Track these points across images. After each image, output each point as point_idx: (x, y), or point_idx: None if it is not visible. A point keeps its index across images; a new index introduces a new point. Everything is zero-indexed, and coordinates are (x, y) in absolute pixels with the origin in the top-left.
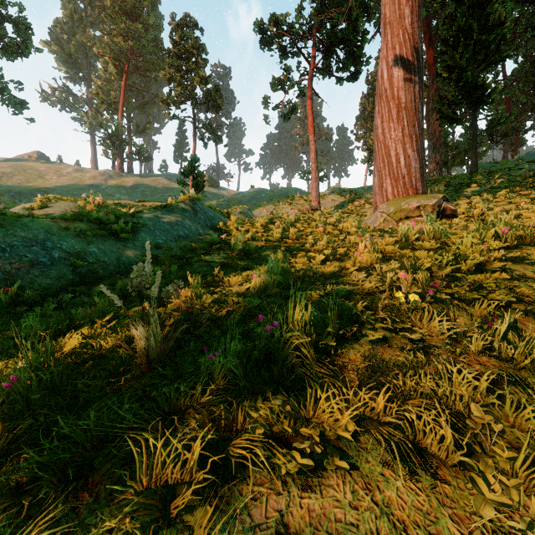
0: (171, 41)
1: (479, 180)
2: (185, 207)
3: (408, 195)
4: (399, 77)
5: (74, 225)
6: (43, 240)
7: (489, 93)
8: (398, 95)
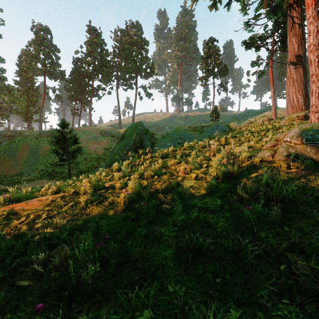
0: (204, 53)
1: None
2: (214, 126)
3: (297, 112)
4: (292, 70)
5: (193, 132)
6: (191, 135)
7: None
8: (292, 77)
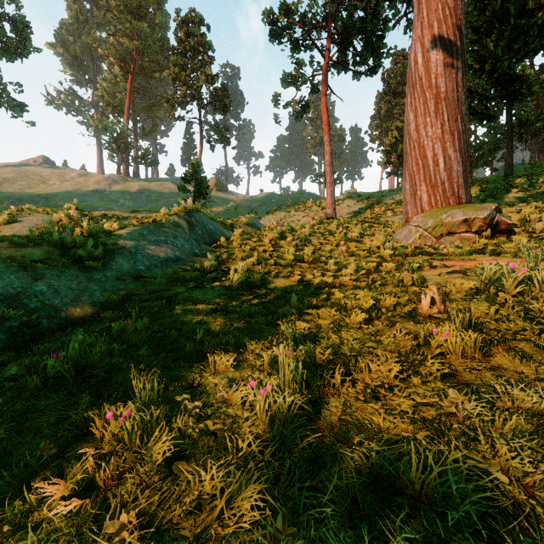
0: (176, 38)
1: (519, 184)
2: (178, 221)
3: (448, 204)
4: (437, 61)
5: (24, 251)
6: None
7: (529, 85)
8: (436, 83)
